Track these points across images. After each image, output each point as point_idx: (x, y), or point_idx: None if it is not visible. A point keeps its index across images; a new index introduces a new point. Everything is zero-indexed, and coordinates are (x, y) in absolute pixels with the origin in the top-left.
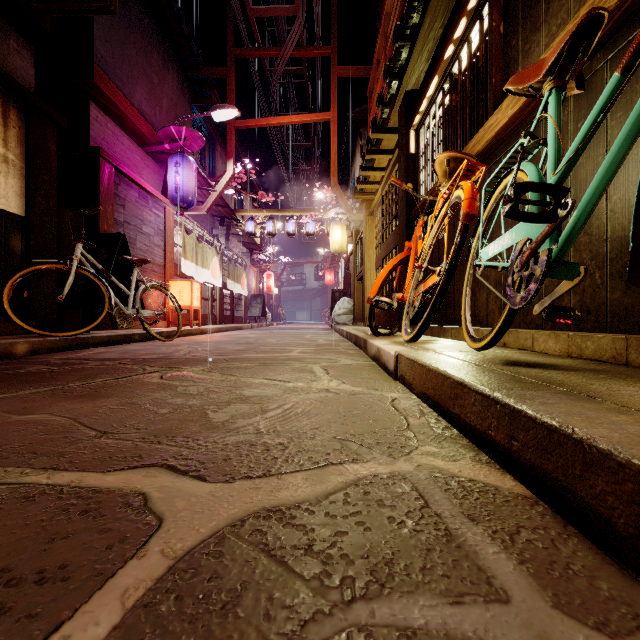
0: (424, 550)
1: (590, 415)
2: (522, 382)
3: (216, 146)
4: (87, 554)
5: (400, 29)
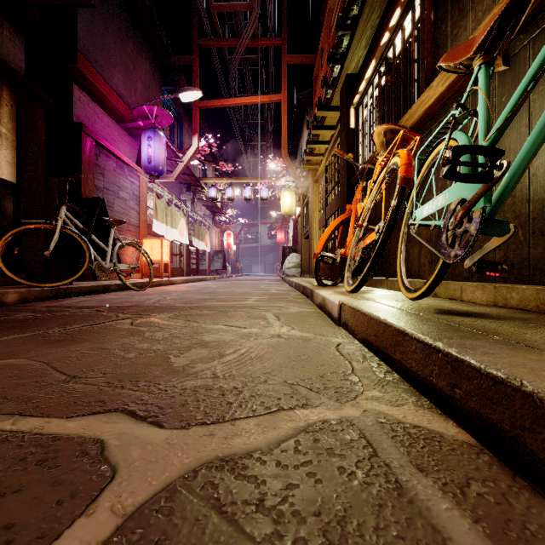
0: (376, 506)
1: (534, 366)
2: (459, 331)
3: (183, 123)
4: (36, 511)
5: (342, 20)
